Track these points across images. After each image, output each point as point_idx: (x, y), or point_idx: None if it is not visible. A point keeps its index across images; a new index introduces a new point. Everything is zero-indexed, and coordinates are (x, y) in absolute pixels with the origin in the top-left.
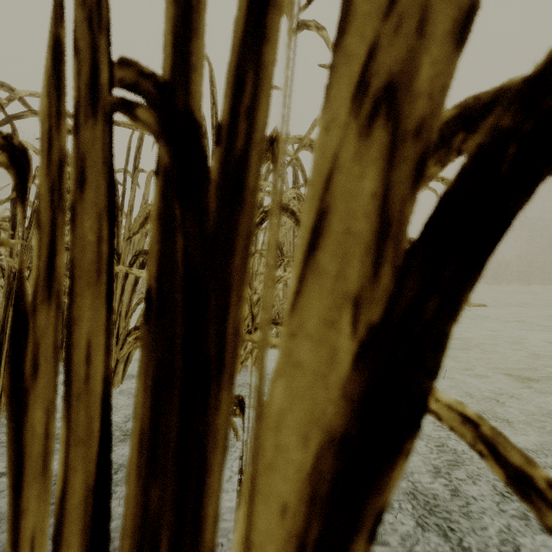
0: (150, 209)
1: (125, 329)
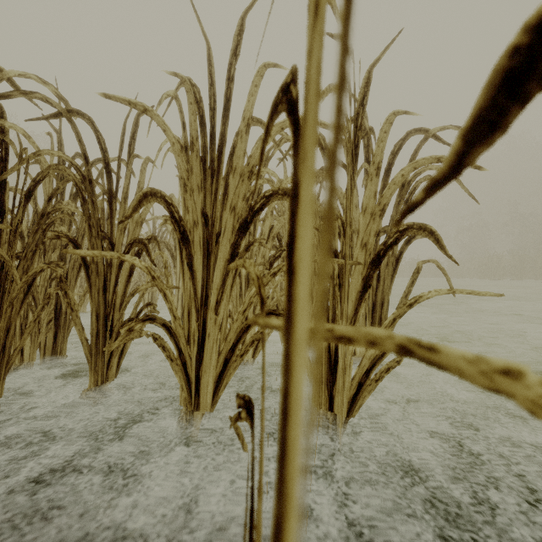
0: (144, 191)
1: (119, 321)
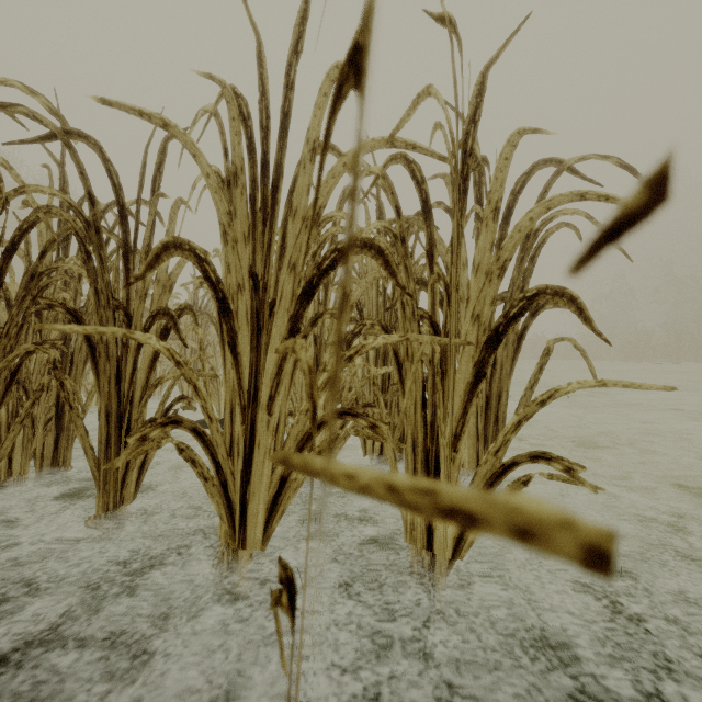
0: (164, 241)
1: (137, 422)
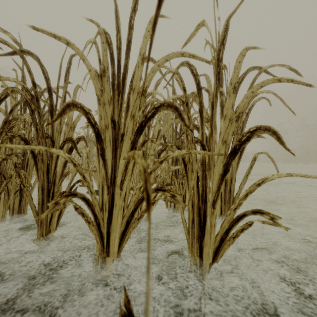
0: (67, 102)
1: (57, 193)
